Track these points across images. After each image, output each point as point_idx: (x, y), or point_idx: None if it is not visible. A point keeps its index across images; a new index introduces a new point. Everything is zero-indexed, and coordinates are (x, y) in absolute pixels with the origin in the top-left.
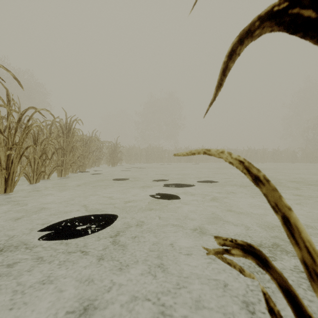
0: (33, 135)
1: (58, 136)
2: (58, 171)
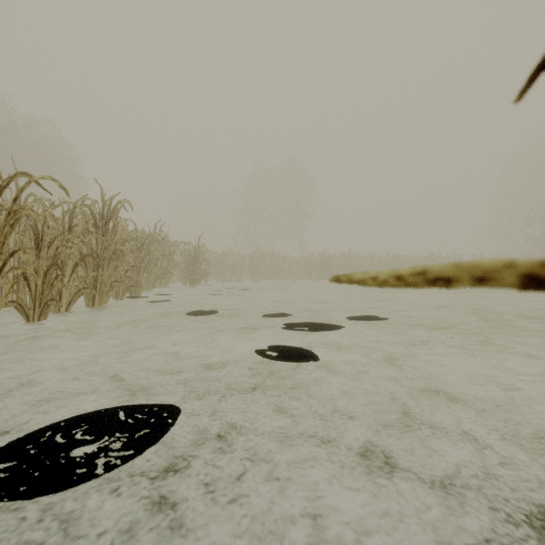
0: (34, 230)
1: (87, 233)
2: (88, 296)
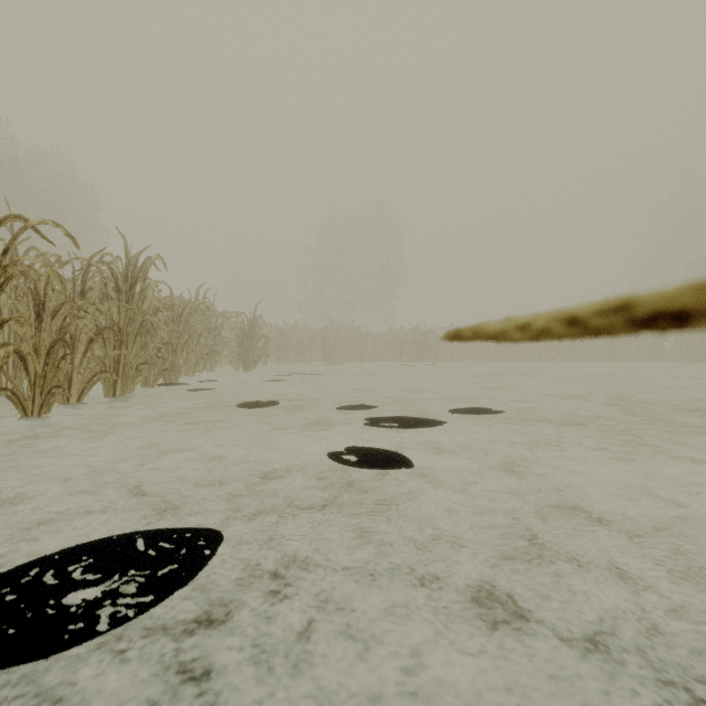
0: (34, 294)
1: (105, 299)
2: (107, 383)
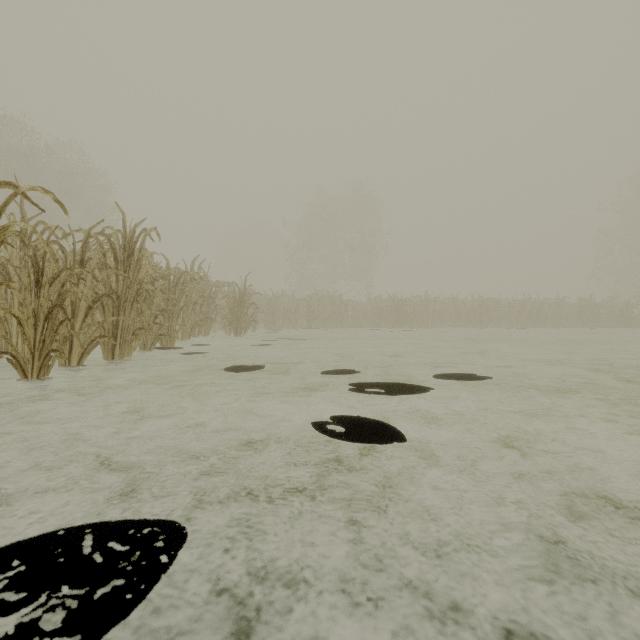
0: (34, 263)
1: (104, 268)
2: (106, 346)
